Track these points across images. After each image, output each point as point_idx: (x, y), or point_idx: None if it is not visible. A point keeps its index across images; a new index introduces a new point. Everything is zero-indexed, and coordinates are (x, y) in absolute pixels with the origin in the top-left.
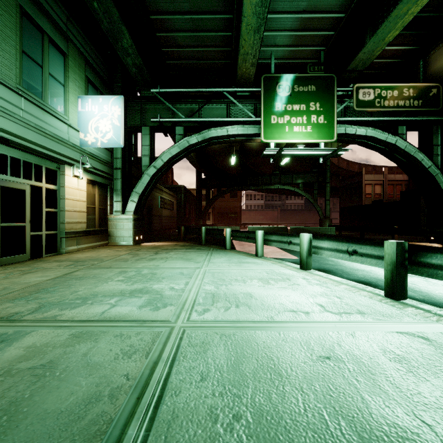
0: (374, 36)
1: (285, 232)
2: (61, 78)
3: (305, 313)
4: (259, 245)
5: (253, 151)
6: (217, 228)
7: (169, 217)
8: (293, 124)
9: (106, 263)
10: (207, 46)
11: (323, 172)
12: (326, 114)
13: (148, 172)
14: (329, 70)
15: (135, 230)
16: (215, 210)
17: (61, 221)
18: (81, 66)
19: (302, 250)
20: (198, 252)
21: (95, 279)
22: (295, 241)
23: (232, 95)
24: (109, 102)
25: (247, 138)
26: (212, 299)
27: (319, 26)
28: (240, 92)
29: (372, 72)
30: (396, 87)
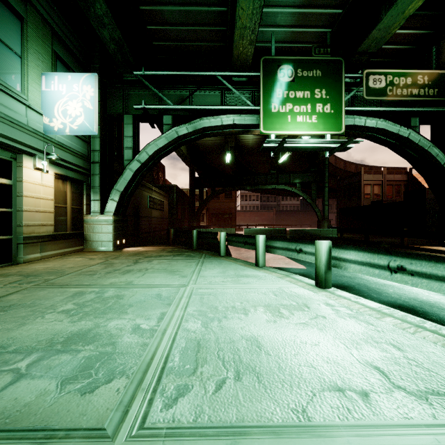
0: (392, 7)
1: (284, 235)
2: (16, 47)
3: (361, 394)
4: (260, 253)
5: (249, 149)
6: (210, 230)
7: (159, 218)
8: (296, 114)
9: (64, 278)
10: (198, 24)
11: (321, 172)
12: (333, 103)
13: (131, 167)
14: (336, 53)
15: (115, 233)
16: (209, 211)
17: (17, 223)
18: (46, 37)
19: (319, 262)
20: (187, 260)
21: (30, 310)
22: (307, 250)
23: (227, 81)
24: (79, 80)
25: (244, 129)
26: (195, 354)
27: (326, 2)
28: (236, 77)
29: (380, 60)
30: (409, 74)
